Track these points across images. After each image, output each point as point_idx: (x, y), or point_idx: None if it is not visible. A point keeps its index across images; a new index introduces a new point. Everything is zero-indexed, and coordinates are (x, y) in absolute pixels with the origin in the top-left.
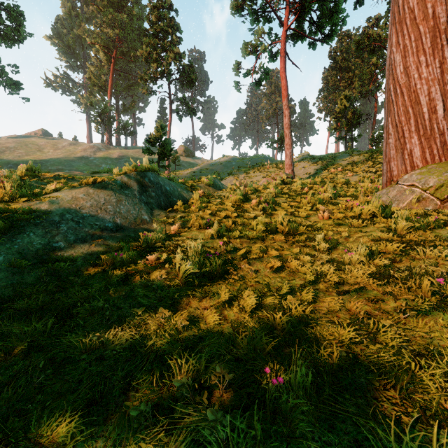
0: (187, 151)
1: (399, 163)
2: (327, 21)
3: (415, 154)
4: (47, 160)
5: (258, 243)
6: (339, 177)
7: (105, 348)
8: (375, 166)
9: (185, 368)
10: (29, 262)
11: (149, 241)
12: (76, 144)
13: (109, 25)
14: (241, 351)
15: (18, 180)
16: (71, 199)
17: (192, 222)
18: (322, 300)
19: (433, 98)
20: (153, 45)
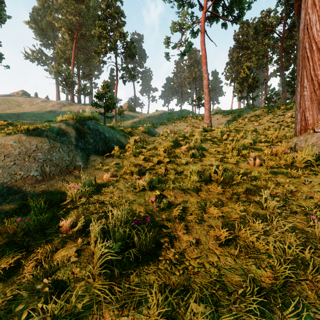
0: (130, 107)
1: (314, 113)
2: (237, 5)
3: None
4: (24, 113)
5: (193, 195)
6: (249, 126)
7: None
8: (276, 118)
9: None
10: None
11: (73, 194)
12: (47, 101)
13: (72, 13)
14: None
15: None
16: None
17: (125, 168)
18: None
19: None
20: (104, 27)
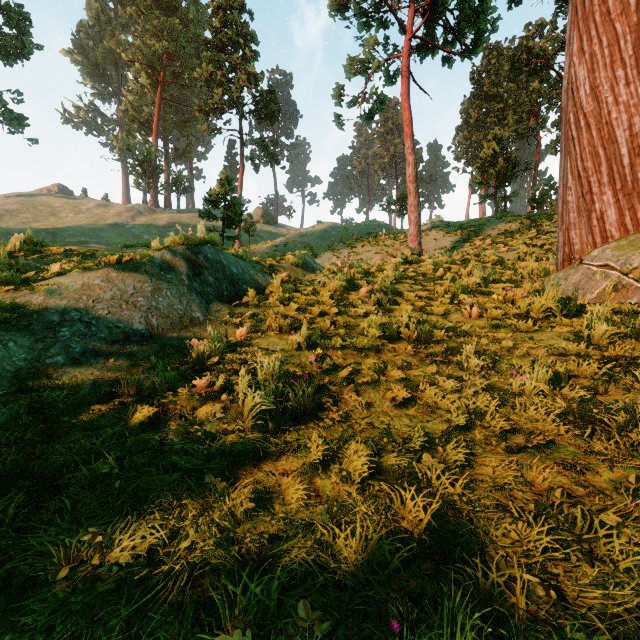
0: (267, 216)
1: (583, 232)
2: (471, 25)
3: (608, 218)
4: (65, 229)
5: (371, 356)
6: (489, 253)
7: (105, 555)
8: (541, 238)
9: (241, 606)
10: (1, 392)
11: (200, 354)
12: (107, 206)
13: (154, 34)
14: (344, 566)
15: (6, 258)
16: (82, 287)
17: (268, 322)
18: (481, 462)
19: (637, 133)
20: (217, 63)
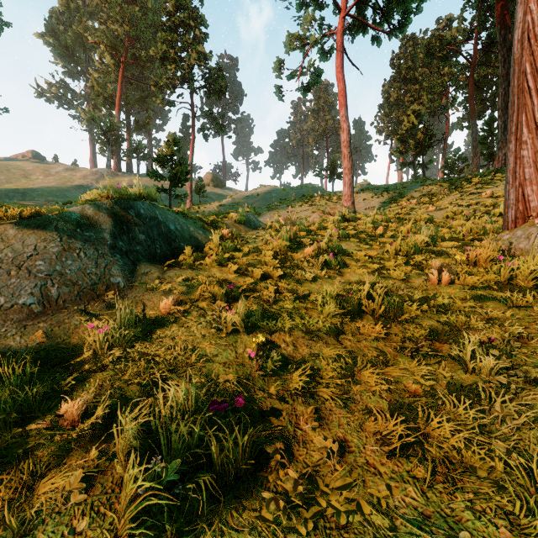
0: (216, 180)
1: None
2: (399, 4)
3: None
4: (34, 189)
5: (330, 341)
6: (420, 212)
7: None
8: (465, 198)
9: None
10: None
11: (98, 342)
12: (74, 169)
13: (117, 20)
14: None
15: None
16: None
17: (201, 289)
18: None
19: None
20: (171, 42)
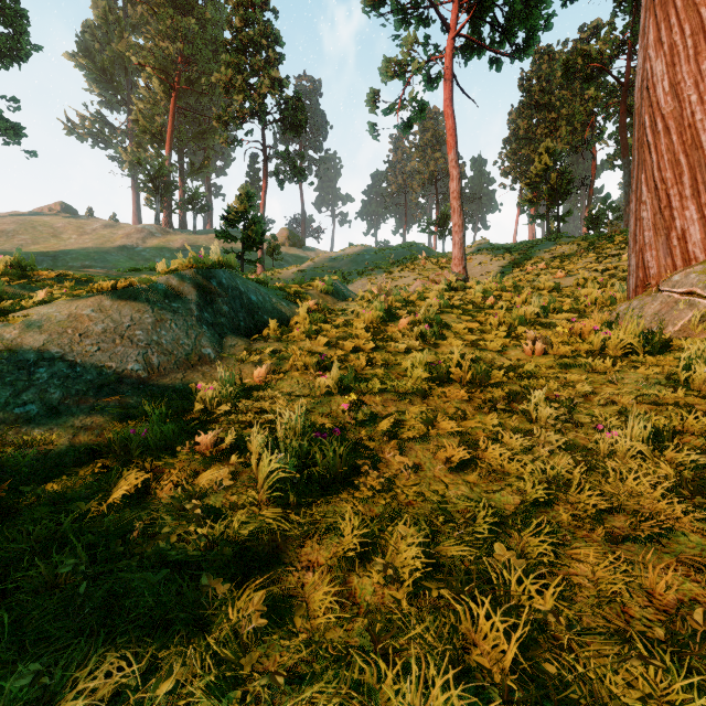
0: (293, 238)
1: (661, 254)
2: (522, 22)
3: (691, 237)
4: (67, 252)
5: (416, 403)
6: (544, 279)
7: (51, 704)
8: (602, 261)
9: None
10: None
11: (207, 401)
12: (115, 226)
13: (168, 36)
14: None
15: None
16: (67, 318)
17: (292, 360)
18: (574, 556)
19: None
20: (237, 66)
